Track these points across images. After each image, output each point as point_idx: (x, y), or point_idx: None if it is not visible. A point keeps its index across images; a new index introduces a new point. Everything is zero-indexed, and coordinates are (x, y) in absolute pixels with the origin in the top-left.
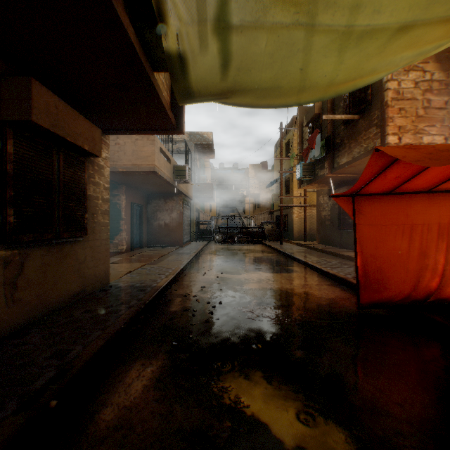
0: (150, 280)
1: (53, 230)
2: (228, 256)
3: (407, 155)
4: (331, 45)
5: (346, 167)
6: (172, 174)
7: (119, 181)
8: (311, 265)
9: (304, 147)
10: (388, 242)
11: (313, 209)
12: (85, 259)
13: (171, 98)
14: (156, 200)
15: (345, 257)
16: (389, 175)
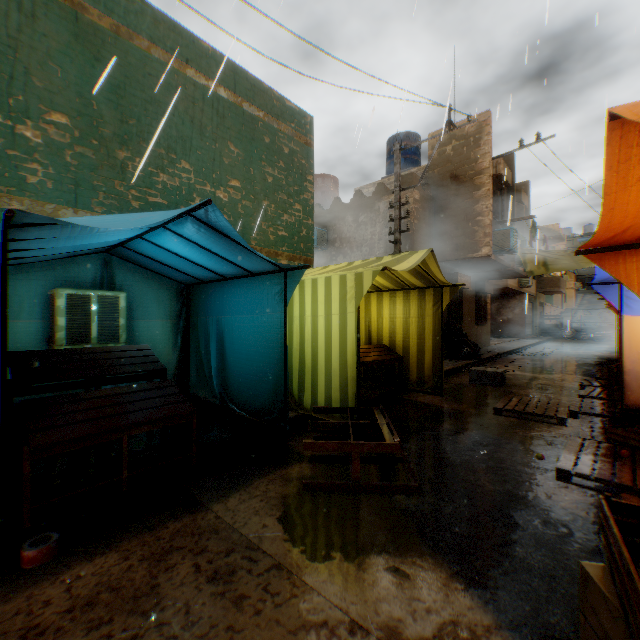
0: (510, 346)
1: (482, 321)
2: (569, 345)
3: None
4: (586, 263)
5: None
6: (516, 283)
7: None
8: None
9: None
10: None
11: None
12: (485, 333)
13: None
14: (499, 299)
15: None
16: None
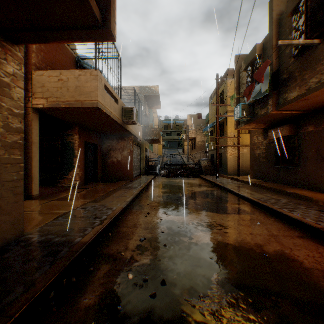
0: (79, 229)
1: None
2: (172, 190)
3: None
4: None
5: (297, 101)
6: (120, 114)
7: (70, 121)
8: (260, 204)
9: (241, 91)
10: None
11: (244, 148)
12: None
13: None
14: (110, 140)
15: (291, 194)
16: None
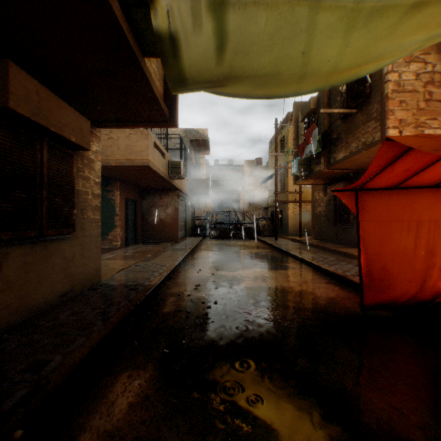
0: (143, 278)
1: (36, 227)
2: (223, 252)
3: (424, 144)
4: (337, 24)
5: (344, 162)
6: (167, 169)
7: (113, 177)
8: (307, 262)
9: (300, 142)
10: (393, 239)
11: (308, 205)
12: (73, 257)
13: (164, 88)
14: (151, 195)
15: (342, 253)
16: (397, 168)
